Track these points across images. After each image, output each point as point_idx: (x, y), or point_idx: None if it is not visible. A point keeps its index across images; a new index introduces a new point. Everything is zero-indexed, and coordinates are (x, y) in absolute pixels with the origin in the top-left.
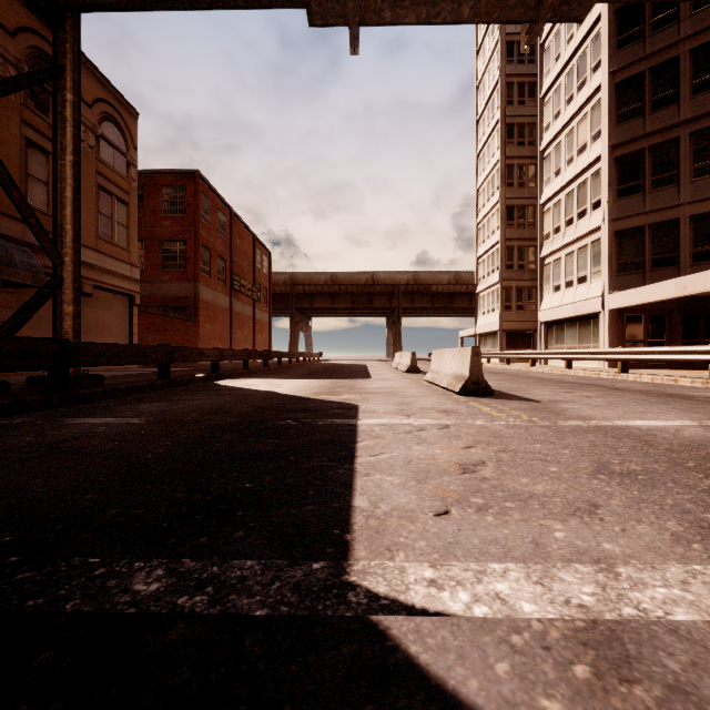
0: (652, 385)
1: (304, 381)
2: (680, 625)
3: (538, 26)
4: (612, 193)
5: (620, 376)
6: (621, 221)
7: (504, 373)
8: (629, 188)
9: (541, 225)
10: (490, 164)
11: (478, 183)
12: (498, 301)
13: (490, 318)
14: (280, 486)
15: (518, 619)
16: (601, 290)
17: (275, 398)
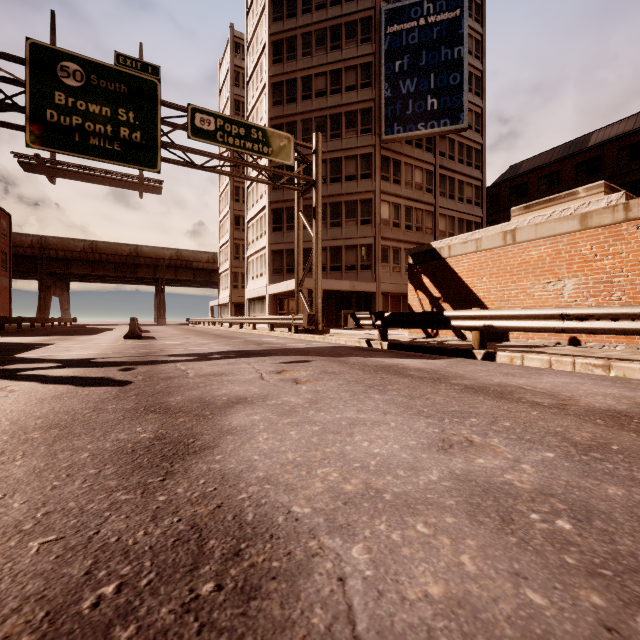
0: (244, 334)
1: (35, 337)
2: (66, 354)
3: (141, 194)
4: (271, 228)
5: (252, 331)
6: (274, 245)
7: (200, 331)
8: (278, 227)
9: (247, 236)
10: (226, 182)
11: (220, 192)
12: (230, 281)
13: (226, 294)
14: (1, 353)
15: (40, 355)
16: (266, 282)
17: (6, 343)
